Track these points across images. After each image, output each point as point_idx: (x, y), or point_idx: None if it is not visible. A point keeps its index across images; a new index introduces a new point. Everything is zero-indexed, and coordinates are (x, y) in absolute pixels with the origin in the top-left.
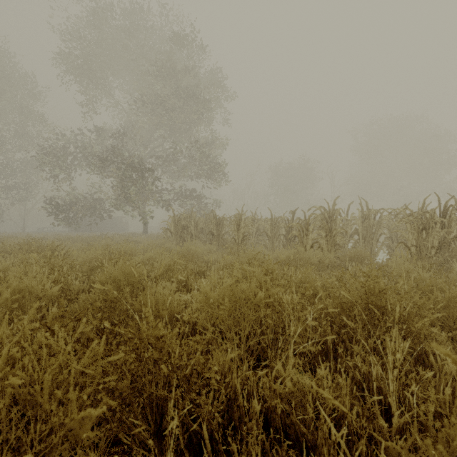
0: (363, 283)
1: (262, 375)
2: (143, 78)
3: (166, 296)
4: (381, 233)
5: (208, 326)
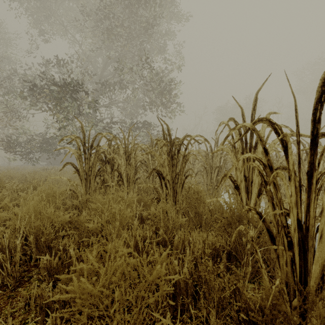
0: None
1: None
2: None
3: None
4: None
5: None
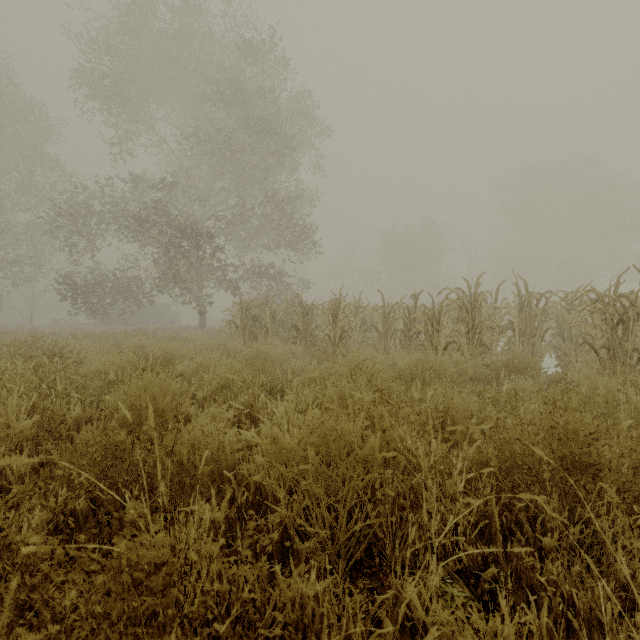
0: (555, 421)
1: (375, 586)
2: (199, 105)
3: (212, 436)
4: (548, 328)
5: (280, 497)
